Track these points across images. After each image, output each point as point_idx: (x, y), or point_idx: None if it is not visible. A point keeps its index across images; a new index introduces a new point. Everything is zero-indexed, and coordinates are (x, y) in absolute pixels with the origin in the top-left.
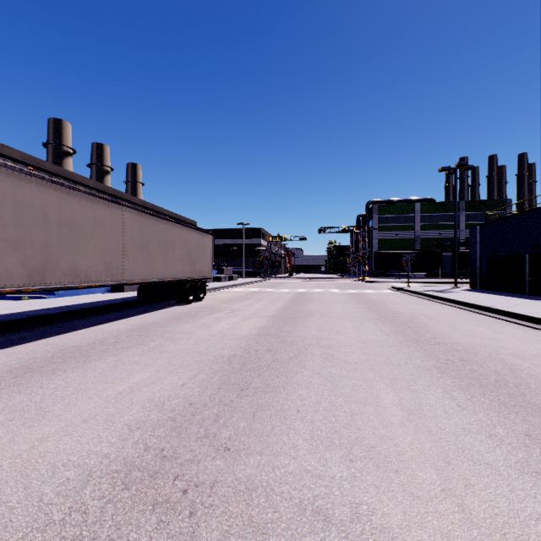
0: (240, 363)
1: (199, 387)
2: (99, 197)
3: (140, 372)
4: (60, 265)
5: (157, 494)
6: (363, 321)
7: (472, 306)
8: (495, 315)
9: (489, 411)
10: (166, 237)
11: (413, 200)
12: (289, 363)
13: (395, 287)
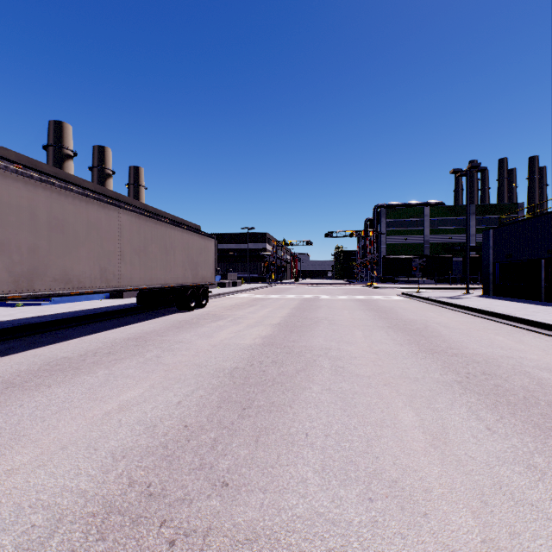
0: (242, 376)
1: (197, 406)
2: (93, 198)
3: (133, 387)
4: (50, 270)
5: (138, 546)
6: (374, 330)
7: (487, 313)
8: (513, 323)
9: (522, 435)
10: (166, 241)
11: (422, 204)
12: (296, 377)
13: (404, 293)
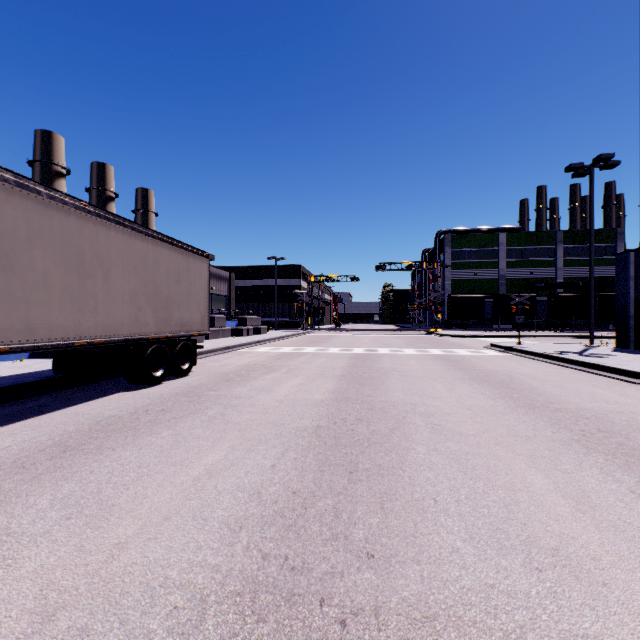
0: None
1: None
2: None
3: None
4: None
5: None
6: (562, 459)
7: None
8: None
9: None
10: (80, 249)
11: (497, 230)
12: None
13: (498, 346)
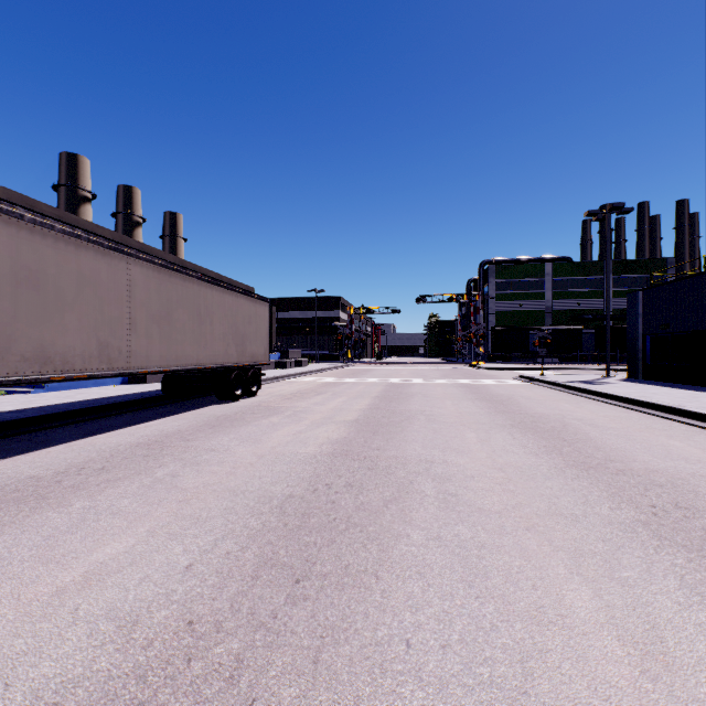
0: (299, 513)
1: (217, 574)
2: (87, 240)
3: (119, 535)
4: (16, 344)
5: None
6: (492, 430)
7: (645, 405)
8: (687, 420)
9: None
10: (199, 305)
11: (543, 260)
12: (384, 515)
13: (523, 376)
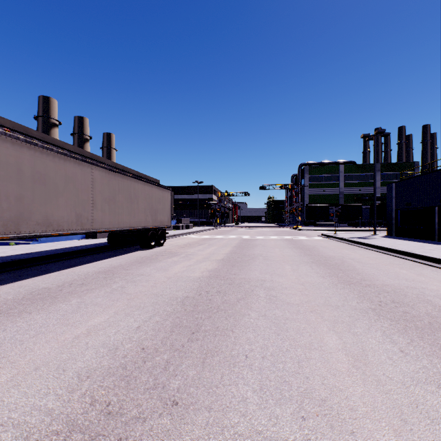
0: (192, 304)
1: (153, 330)
2: (70, 156)
3: (100, 314)
4: (34, 215)
5: None
6: (300, 264)
7: (392, 251)
8: (414, 259)
9: (431, 357)
10: (130, 192)
11: (338, 163)
12: (237, 305)
13: (324, 234)
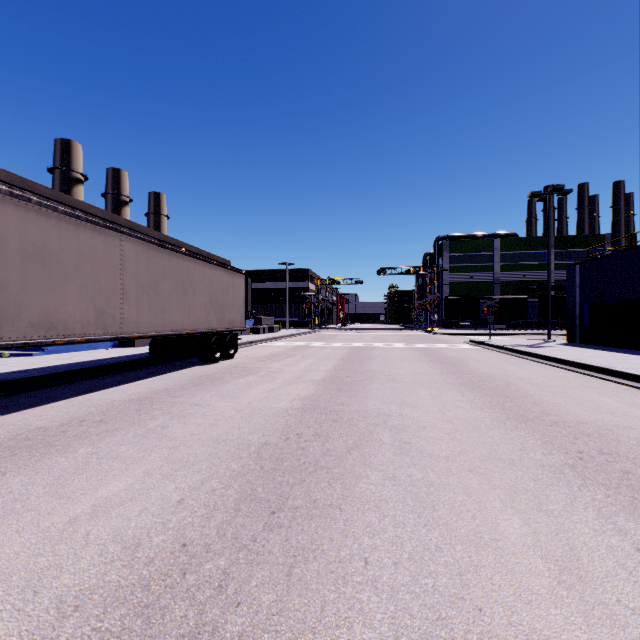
0: (274, 457)
1: (205, 507)
2: (86, 220)
3: (119, 475)
4: (25, 312)
5: None
6: (443, 388)
7: (580, 366)
8: (616, 379)
9: None
10: (183, 277)
11: (492, 235)
12: (347, 459)
13: (473, 341)
